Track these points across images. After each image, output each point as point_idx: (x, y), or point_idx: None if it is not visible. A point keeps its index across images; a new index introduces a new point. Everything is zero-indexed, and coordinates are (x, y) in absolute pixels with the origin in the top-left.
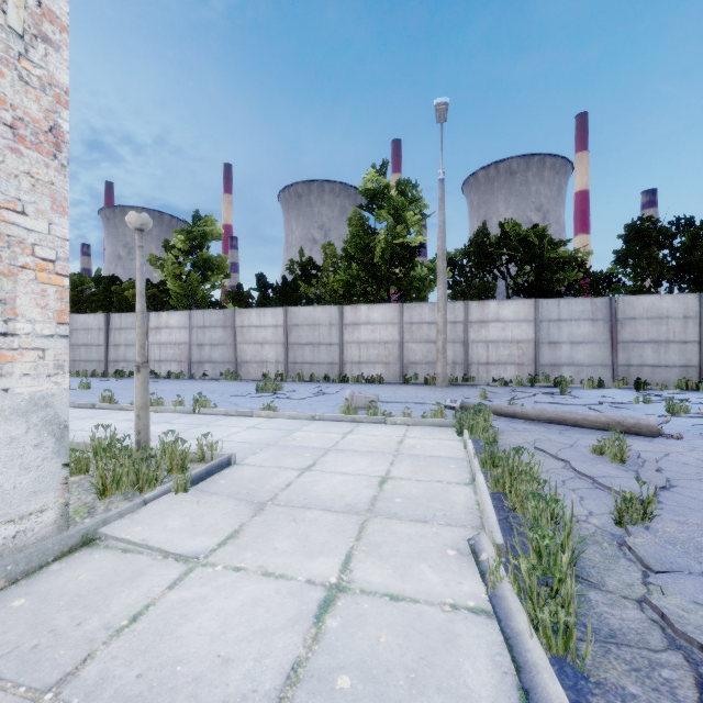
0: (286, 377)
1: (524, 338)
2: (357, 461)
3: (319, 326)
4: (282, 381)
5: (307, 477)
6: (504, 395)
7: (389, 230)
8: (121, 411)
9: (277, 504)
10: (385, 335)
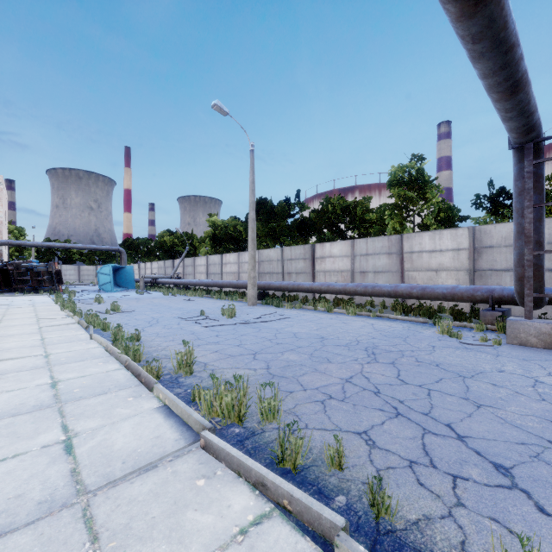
0: None
1: None
2: None
3: None
4: None
5: None
6: None
7: None
8: None
9: None
10: None
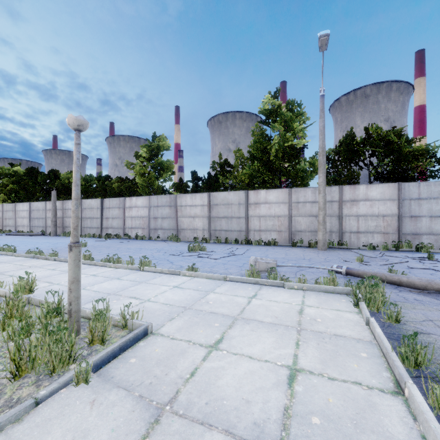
0: (209, 240)
1: (389, 213)
2: (262, 338)
3: (231, 205)
4: (207, 243)
5: (212, 360)
6: (377, 260)
7: (281, 136)
8: (94, 266)
9: (175, 412)
10: (278, 211)
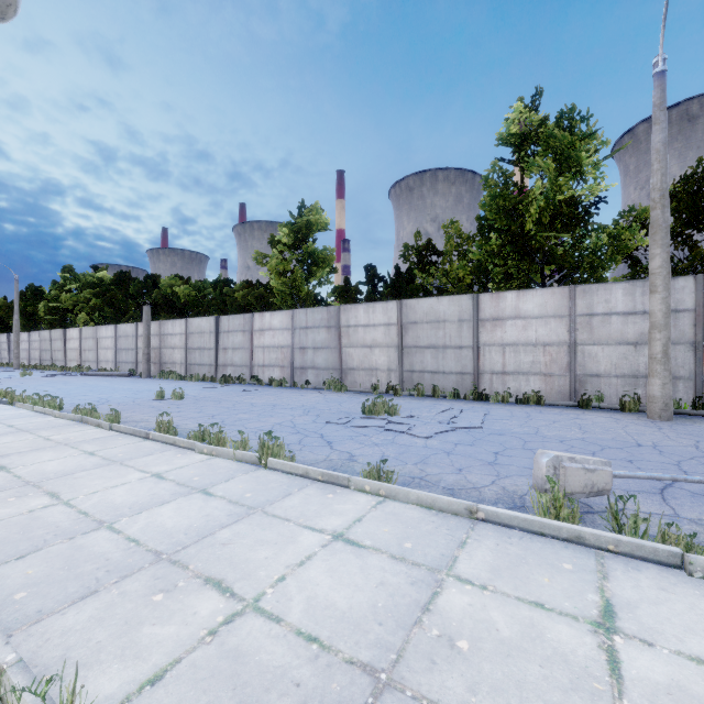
0: (400, 389)
1: None
2: None
3: (444, 323)
4: (396, 395)
5: None
6: None
7: (548, 181)
8: (172, 448)
9: None
10: (544, 334)
